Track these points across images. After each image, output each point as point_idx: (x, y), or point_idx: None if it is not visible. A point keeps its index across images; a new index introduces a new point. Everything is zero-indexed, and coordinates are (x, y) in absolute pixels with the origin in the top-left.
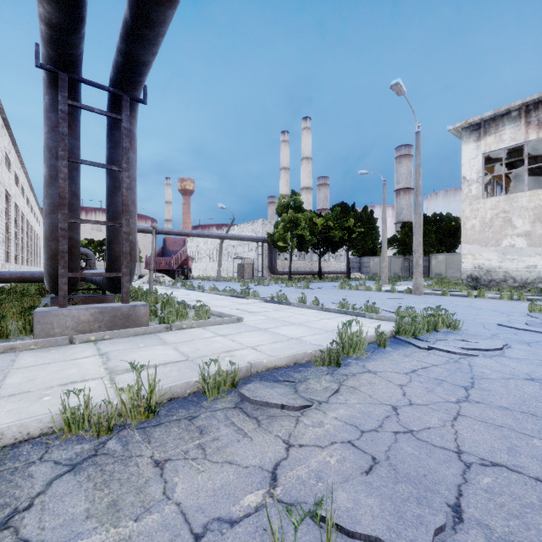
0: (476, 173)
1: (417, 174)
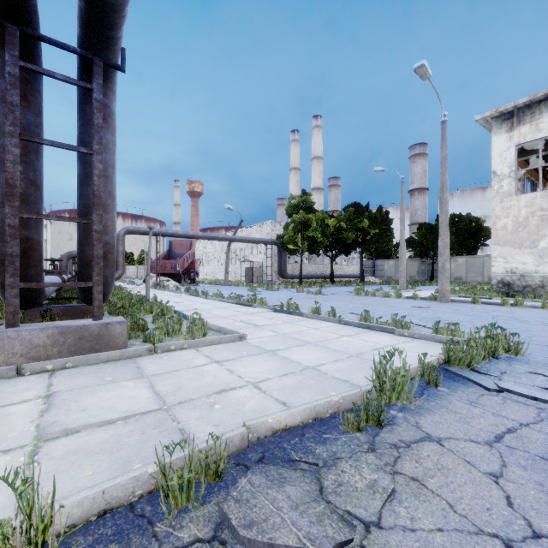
0: (508, 167)
1: (444, 167)
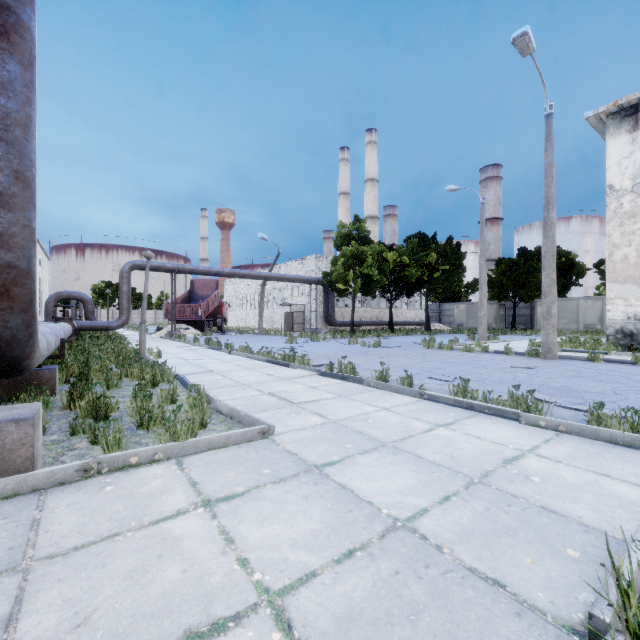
0: (630, 178)
1: (549, 177)
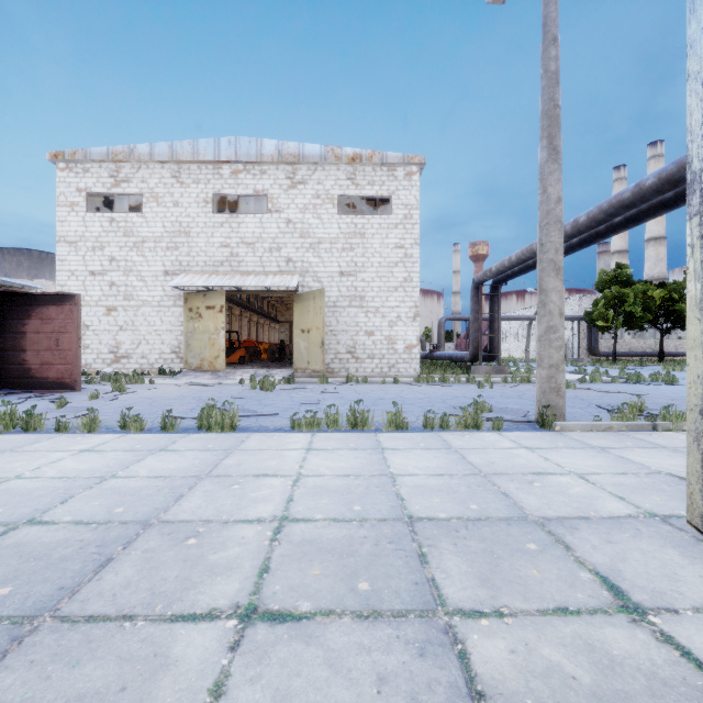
0: None
1: None
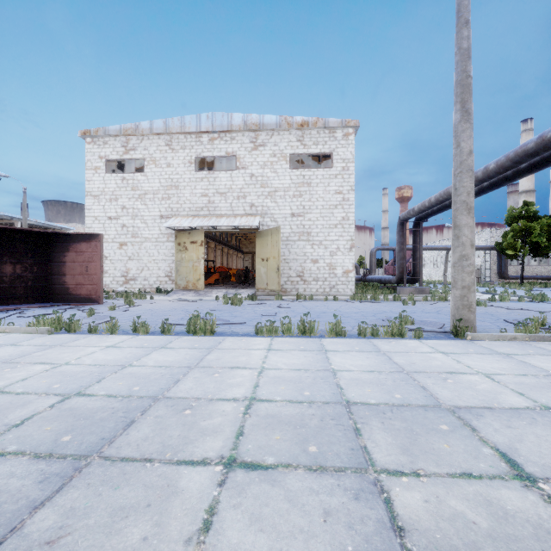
0: None
1: None
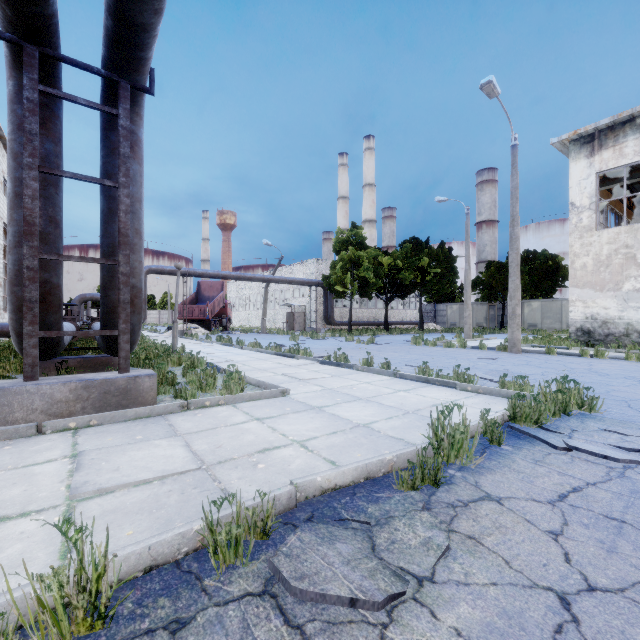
0: (588, 197)
1: (514, 198)
